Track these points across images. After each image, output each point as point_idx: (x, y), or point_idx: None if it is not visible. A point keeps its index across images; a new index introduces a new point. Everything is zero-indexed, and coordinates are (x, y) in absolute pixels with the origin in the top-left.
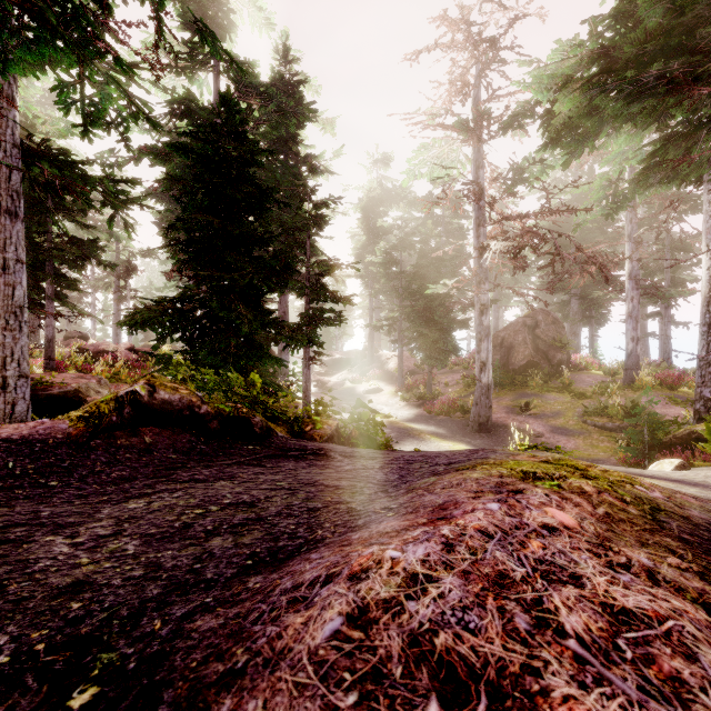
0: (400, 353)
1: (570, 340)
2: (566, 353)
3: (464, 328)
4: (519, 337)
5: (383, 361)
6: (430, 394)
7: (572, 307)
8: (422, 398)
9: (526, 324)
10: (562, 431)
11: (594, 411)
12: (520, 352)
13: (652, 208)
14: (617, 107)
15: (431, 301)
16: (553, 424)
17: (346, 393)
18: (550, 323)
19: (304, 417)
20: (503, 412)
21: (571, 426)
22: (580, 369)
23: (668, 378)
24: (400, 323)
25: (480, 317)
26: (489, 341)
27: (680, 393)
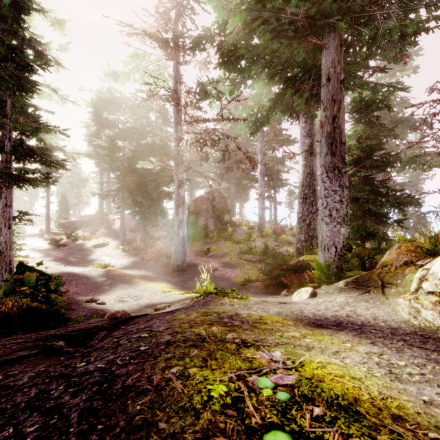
0: (123, 216)
1: (231, 209)
2: (229, 217)
3: (169, 199)
4: (204, 206)
5: (111, 222)
6: (145, 246)
7: (232, 190)
8: (139, 249)
9: (207, 198)
10: (229, 265)
11: (245, 251)
12: (204, 216)
13: (269, 138)
14: (266, 38)
15: (145, 178)
16: (224, 261)
17: (75, 249)
18: (221, 198)
19: (3, 277)
20: (194, 255)
21: (233, 261)
22: (236, 226)
23: (277, 230)
24: (123, 194)
25: (178, 189)
26: (184, 207)
27: (282, 238)
